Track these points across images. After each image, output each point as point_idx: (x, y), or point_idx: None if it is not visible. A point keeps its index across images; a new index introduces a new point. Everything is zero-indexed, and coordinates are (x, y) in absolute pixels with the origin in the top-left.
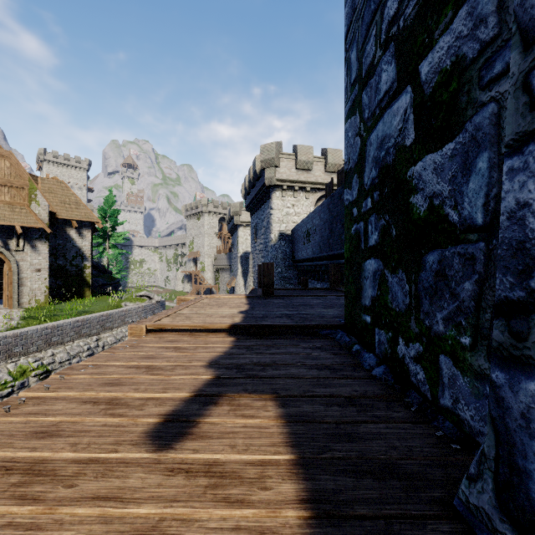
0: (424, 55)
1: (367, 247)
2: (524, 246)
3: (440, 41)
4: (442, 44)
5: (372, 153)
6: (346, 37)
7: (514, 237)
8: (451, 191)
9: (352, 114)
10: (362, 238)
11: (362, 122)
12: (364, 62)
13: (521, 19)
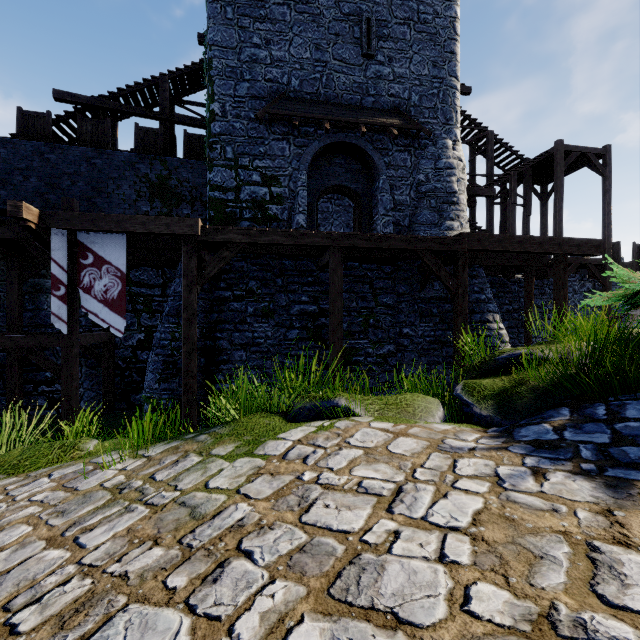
0: (273, 186)
1: (243, 218)
2: (299, 223)
3: (277, 188)
4: (278, 189)
5: (247, 192)
6: (220, 134)
7: (298, 222)
8: (280, 214)
9: (228, 169)
10: (238, 214)
11: (238, 178)
12: (241, 161)
13: (298, 203)
